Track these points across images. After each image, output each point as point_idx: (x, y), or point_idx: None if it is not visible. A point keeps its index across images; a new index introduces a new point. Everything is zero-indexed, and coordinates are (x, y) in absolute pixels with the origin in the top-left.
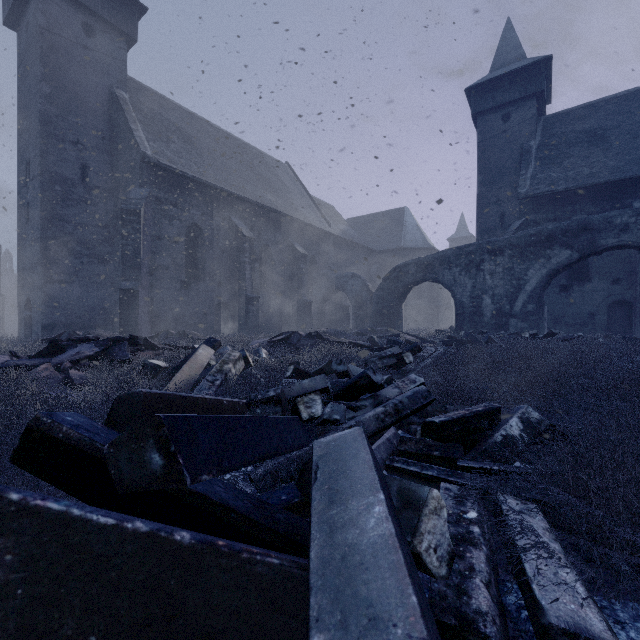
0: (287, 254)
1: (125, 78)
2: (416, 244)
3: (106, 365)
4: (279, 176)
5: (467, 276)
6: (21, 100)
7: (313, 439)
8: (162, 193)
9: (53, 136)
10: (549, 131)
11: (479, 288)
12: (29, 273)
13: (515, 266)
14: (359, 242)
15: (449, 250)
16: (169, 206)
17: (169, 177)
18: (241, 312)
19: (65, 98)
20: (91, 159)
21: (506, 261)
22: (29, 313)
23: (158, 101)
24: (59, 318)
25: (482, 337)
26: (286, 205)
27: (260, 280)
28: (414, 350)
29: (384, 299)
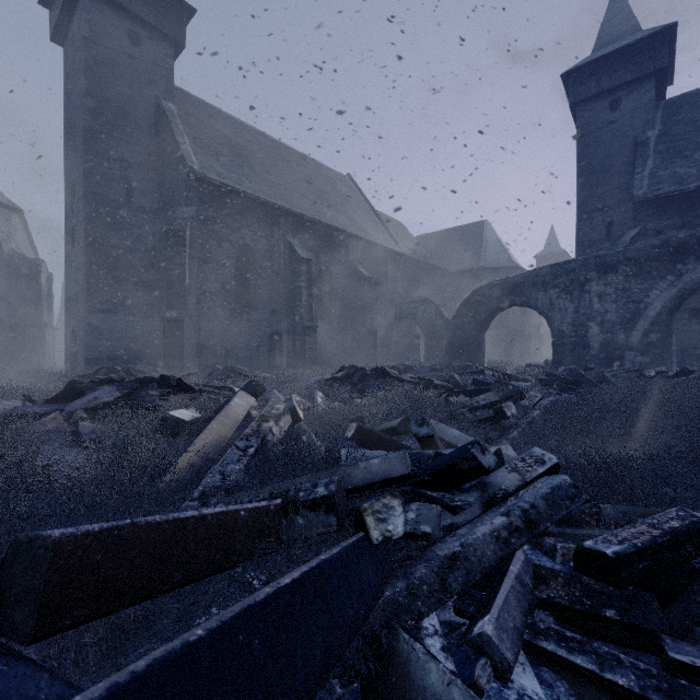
0: (349, 277)
1: (172, 88)
2: (498, 263)
3: (129, 413)
4: (340, 190)
5: (568, 299)
6: (67, 119)
7: (389, 573)
8: (210, 212)
9: (97, 154)
10: (672, 118)
11: (583, 314)
12: (74, 303)
13: (632, 286)
14: (431, 262)
15: (544, 268)
16: (218, 226)
17: (218, 194)
18: (297, 343)
19: (110, 113)
20: (137, 178)
21: (620, 280)
22: (75, 345)
23: (208, 112)
24: (103, 351)
25: (591, 375)
26: (347, 222)
27: (318, 307)
28: (515, 397)
29: (462, 328)
